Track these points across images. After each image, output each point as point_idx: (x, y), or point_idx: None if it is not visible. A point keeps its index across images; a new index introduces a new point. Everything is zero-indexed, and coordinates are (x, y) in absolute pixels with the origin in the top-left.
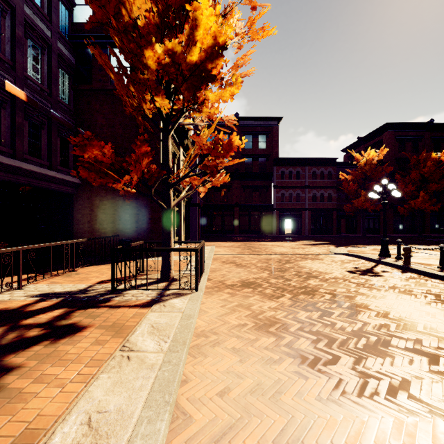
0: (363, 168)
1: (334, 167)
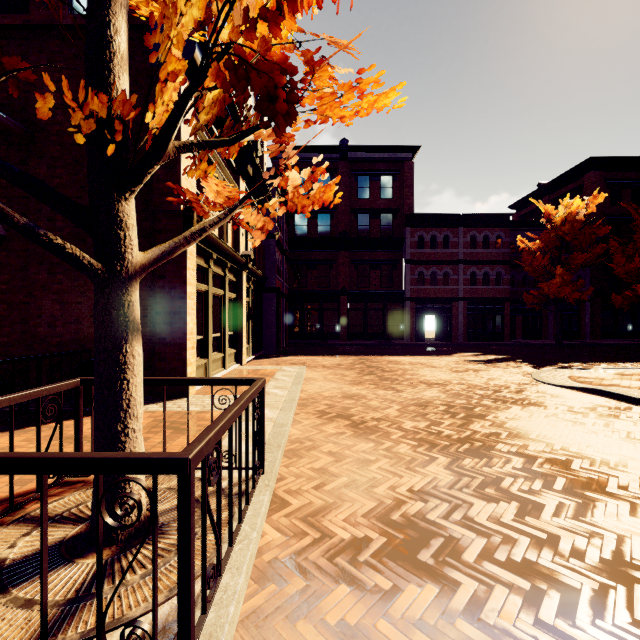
0: (559, 229)
1: (506, 229)
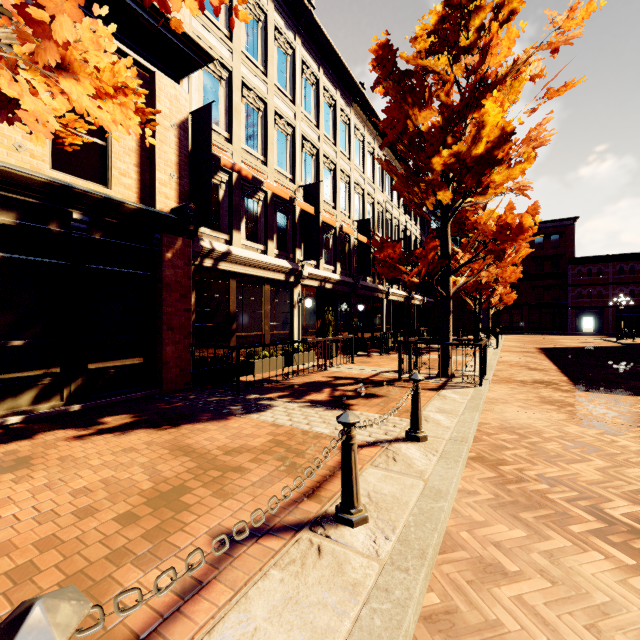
0: None
1: None
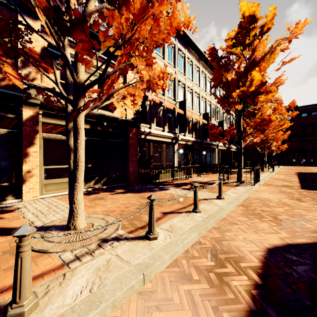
0: None
1: None
